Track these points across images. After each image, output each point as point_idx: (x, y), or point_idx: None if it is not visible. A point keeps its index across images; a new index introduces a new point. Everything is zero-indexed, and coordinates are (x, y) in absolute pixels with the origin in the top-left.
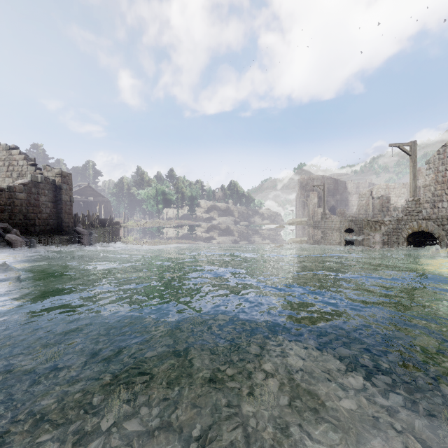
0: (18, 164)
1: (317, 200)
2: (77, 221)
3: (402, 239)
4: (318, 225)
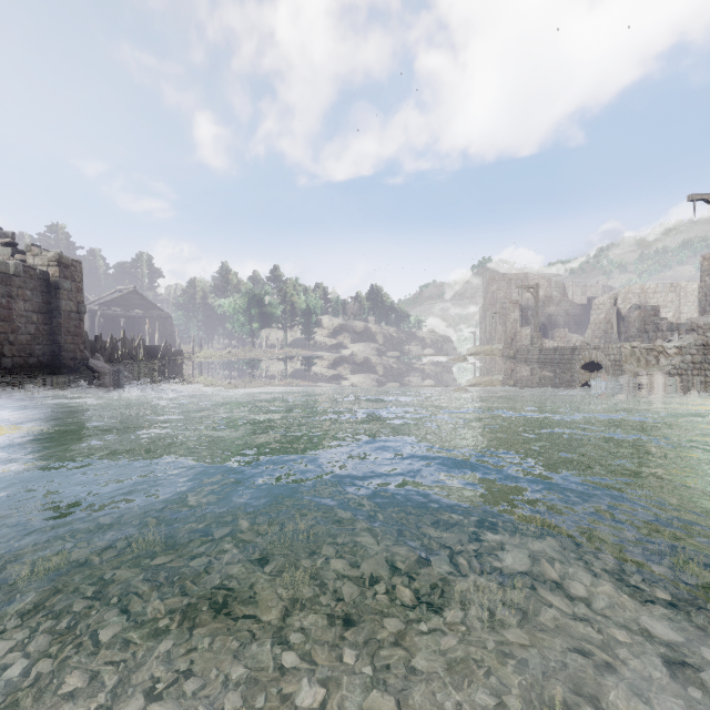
0: None
1: (519, 314)
2: (100, 349)
3: None
4: (526, 357)
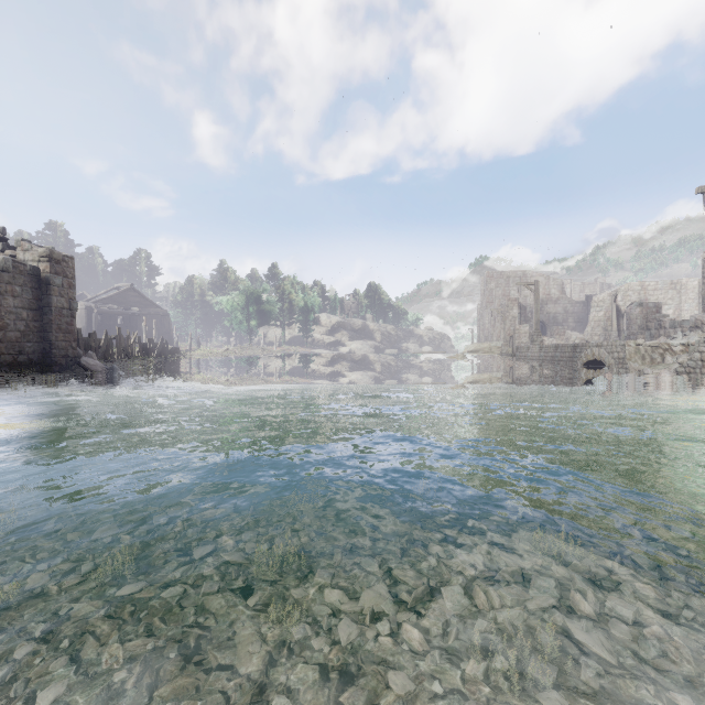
0: None
1: (518, 311)
2: (94, 347)
3: None
4: (526, 354)
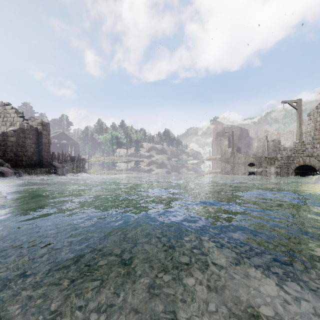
0: (10, 116)
1: (227, 143)
2: (54, 158)
3: (291, 171)
4: (228, 161)
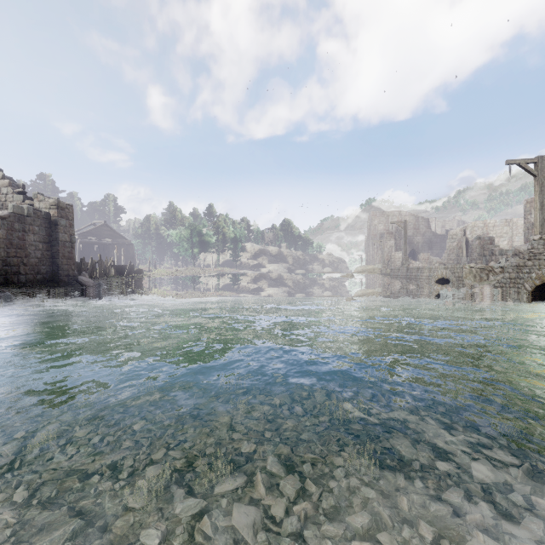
0: (1, 191)
1: (394, 242)
2: (84, 268)
3: (524, 293)
4: (397, 274)
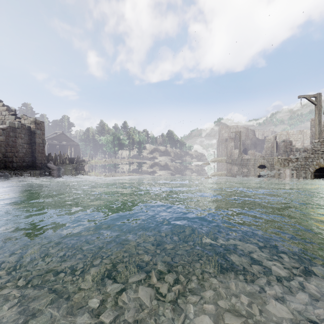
0: (2, 114)
1: (233, 144)
2: (50, 159)
3: (309, 173)
4: (235, 162)
